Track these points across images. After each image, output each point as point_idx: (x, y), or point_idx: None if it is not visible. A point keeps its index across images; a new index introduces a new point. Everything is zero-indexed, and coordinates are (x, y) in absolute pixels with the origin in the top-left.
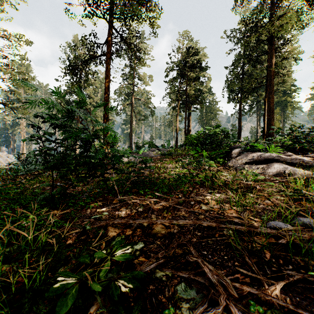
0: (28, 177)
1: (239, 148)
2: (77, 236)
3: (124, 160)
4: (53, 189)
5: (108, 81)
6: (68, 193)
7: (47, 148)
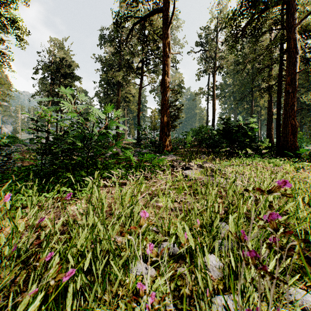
0: None
1: None
2: None
3: None
4: None
5: None
6: None
7: None
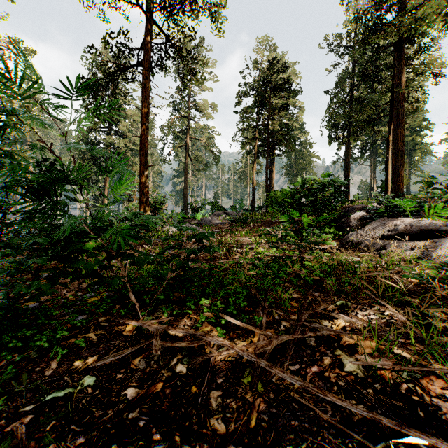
0: None
1: (362, 211)
2: None
3: (173, 229)
4: None
5: (147, 106)
6: (19, 313)
7: None
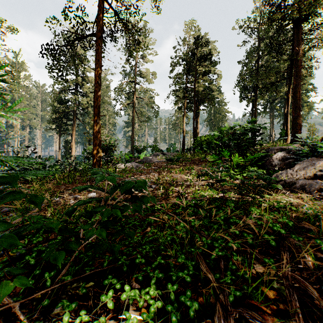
0: None
1: (282, 152)
2: None
3: (121, 166)
4: None
5: (99, 67)
6: None
7: None
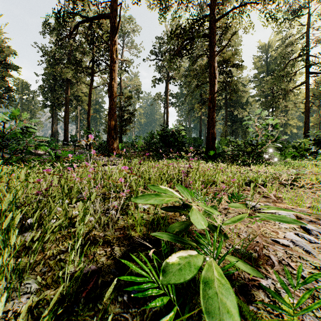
0: None
1: None
2: None
3: None
4: None
5: None
6: None
7: None
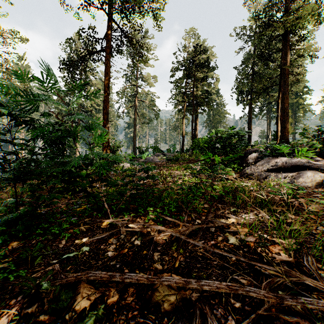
0: (10, 186)
1: (256, 153)
2: (21, 305)
3: (126, 165)
4: (17, 209)
5: (108, 79)
6: (39, 214)
7: (4, 152)
